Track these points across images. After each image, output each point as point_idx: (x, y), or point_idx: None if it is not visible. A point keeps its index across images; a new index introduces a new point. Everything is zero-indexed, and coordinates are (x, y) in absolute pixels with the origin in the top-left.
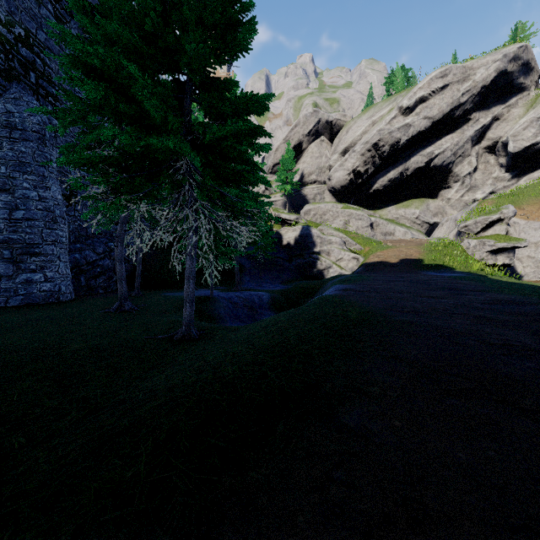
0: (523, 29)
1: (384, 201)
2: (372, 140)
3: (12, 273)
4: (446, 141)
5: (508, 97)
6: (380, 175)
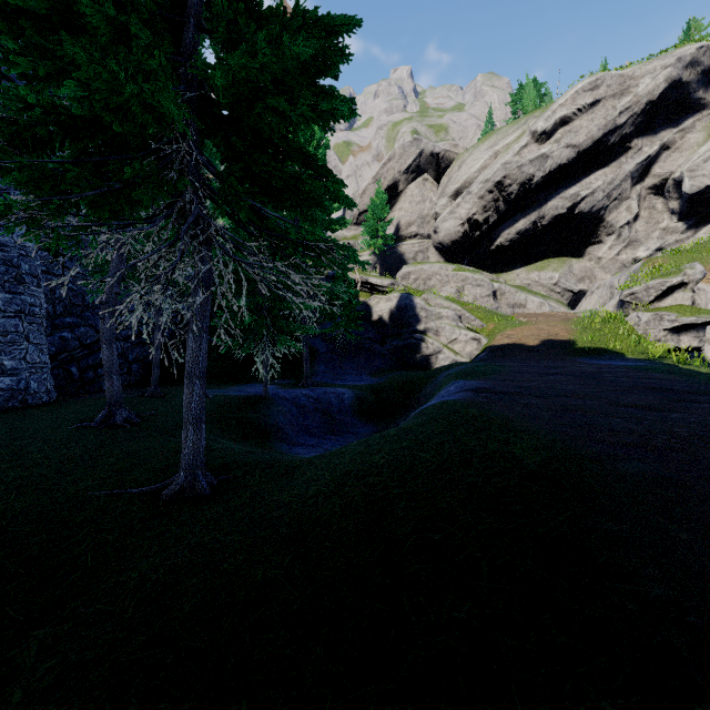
0: (698, 28)
1: (510, 261)
2: (495, 177)
3: None
4: (597, 178)
5: (682, 118)
6: (505, 225)
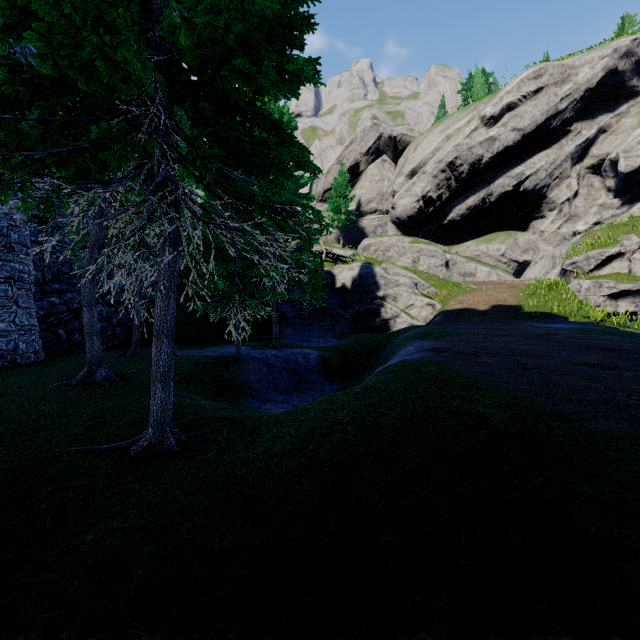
0: (632, 23)
1: (461, 234)
2: (447, 158)
3: None
4: (540, 159)
5: (617, 104)
6: (456, 201)
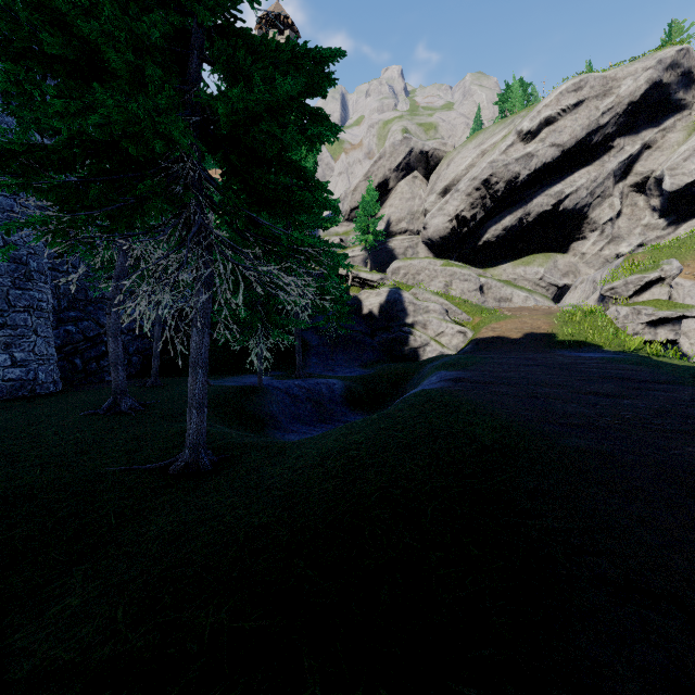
0: (680, 30)
1: (497, 256)
2: (482, 175)
3: None
4: (580, 176)
5: (663, 118)
6: (491, 221)
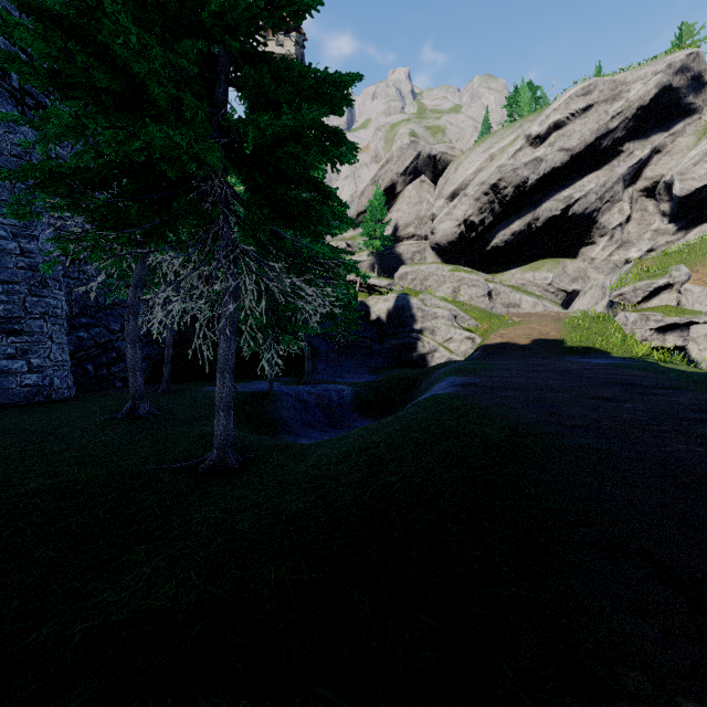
0: (690, 32)
1: (505, 261)
2: (490, 180)
3: None
4: (590, 181)
5: (672, 122)
6: (500, 226)
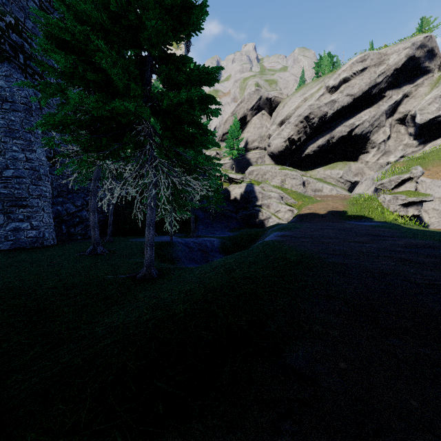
0: (428, 22)
1: (314, 163)
2: (304, 113)
3: (3, 222)
4: (365, 114)
5: (416, 78)
6: (310, 142)
